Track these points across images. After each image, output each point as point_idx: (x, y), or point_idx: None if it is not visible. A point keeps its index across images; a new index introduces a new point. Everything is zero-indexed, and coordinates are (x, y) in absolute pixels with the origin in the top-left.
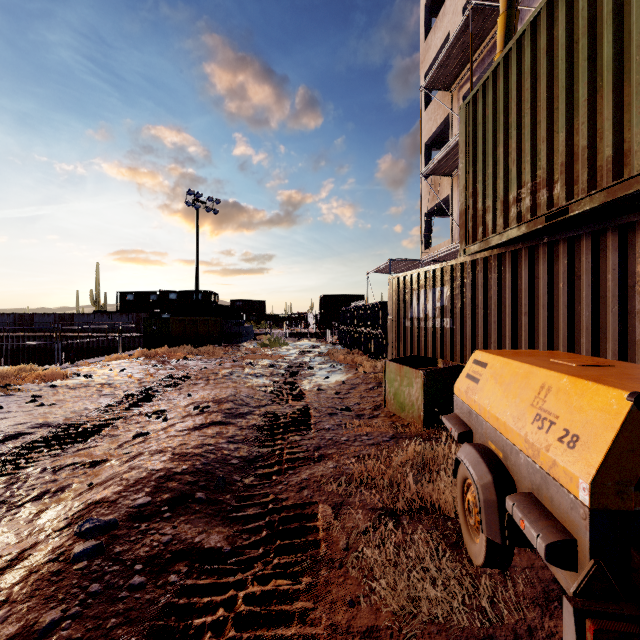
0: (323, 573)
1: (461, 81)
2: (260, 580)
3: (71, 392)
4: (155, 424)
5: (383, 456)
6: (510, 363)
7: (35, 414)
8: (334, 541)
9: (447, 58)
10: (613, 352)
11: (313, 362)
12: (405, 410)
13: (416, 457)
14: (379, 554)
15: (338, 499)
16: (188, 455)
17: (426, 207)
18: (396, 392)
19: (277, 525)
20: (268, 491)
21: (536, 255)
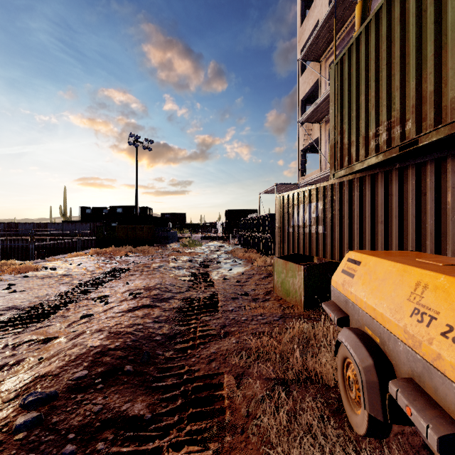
0: (228, 439)
1: (327, 54)
2: (174, 447)
3: (38, 281)
4: (99, 307)
5: (274, 333)
6: (383, 262)
7: (7, 299)
8: (237, 408)
9: (317, 37)
10: (452, 252)
11: (220, 258)
12: (290, 295)
13: (301, 335)
14: (274, 421)
15: (240, 370)
16: (121, 333)
17: (302, 146)
18: (283, 281)
19: (190, 394)
20: (184, 363)
21: (390, 177)
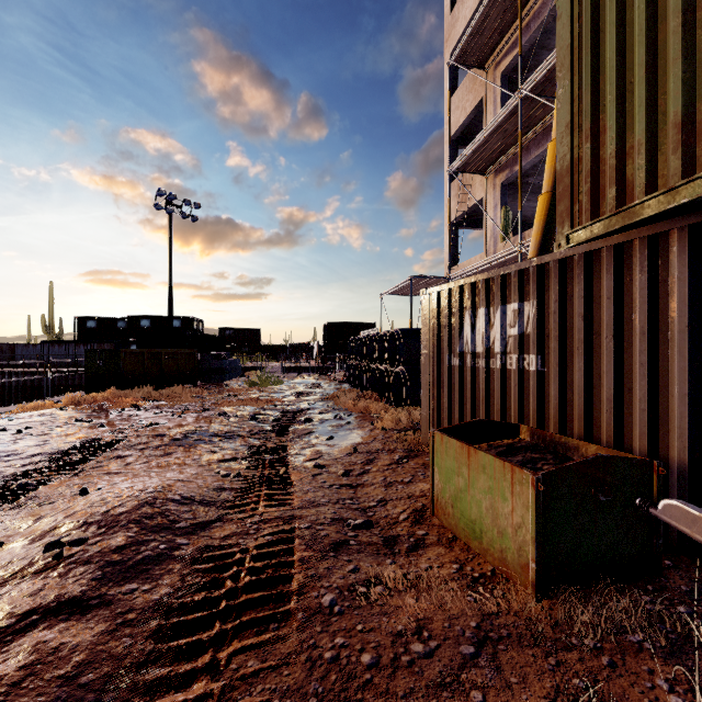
0: None
1: (499, 55)
2: None
3: None
4: None
5: None
6: None
7: None
8: None
9: (484, 20)
10: None
11: (312, 410)
12: (482, 538)
13: None
14: None
15: None
16: None
17: (452, 215)
18: (459, 495)
19: None
20: None
21: None
